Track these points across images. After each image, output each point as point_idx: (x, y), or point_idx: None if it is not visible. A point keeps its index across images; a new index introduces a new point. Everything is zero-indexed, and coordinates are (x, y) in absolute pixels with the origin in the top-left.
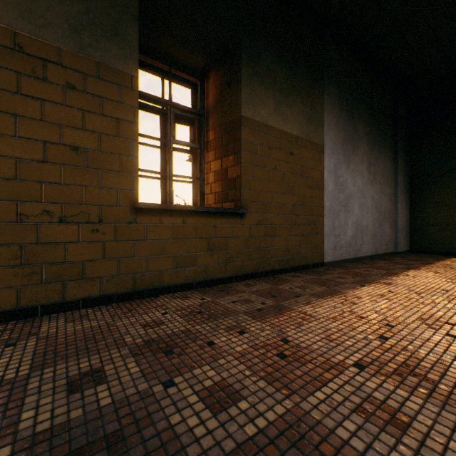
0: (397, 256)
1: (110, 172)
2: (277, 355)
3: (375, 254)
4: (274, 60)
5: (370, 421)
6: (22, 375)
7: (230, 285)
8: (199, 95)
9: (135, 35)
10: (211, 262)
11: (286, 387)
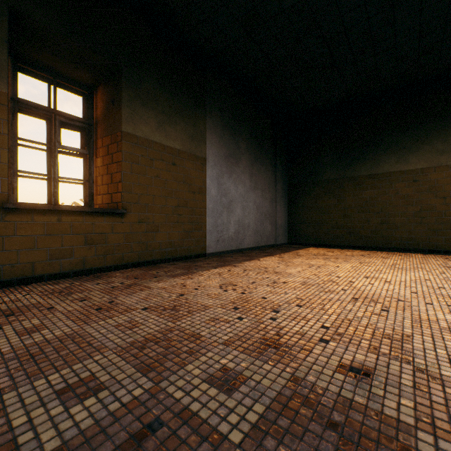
0: (274, 248)
1: None
2: (97, 309)
3: (257, 246)
4: (157, 86)
5: (119, 328)
6: None
7: (108, 273)
8: (89, 106)
9: (3, 56)
10: (89, 254)
11: (84, 322)
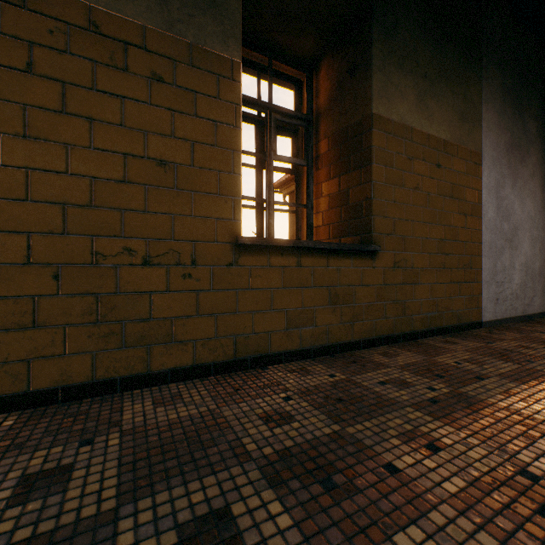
0: None
1: (205, 194)
2: (537, 511)
3: None
4: (415, 33)
5: None
6: (106, 509)
7: (359, 353)
8: (306, 93)
9: (236, 4)
10: (333, 320)
11: None
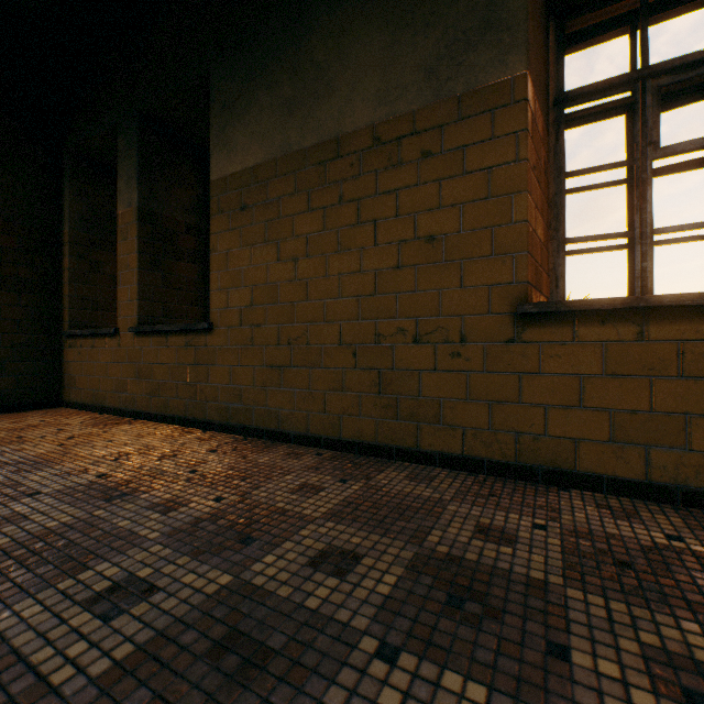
0: None
1: (475, 260)
2: None
3: None
4: None
5: None
6: (313, 516)
7: None
8: None
9: (518, 2)
10: None
11: None
